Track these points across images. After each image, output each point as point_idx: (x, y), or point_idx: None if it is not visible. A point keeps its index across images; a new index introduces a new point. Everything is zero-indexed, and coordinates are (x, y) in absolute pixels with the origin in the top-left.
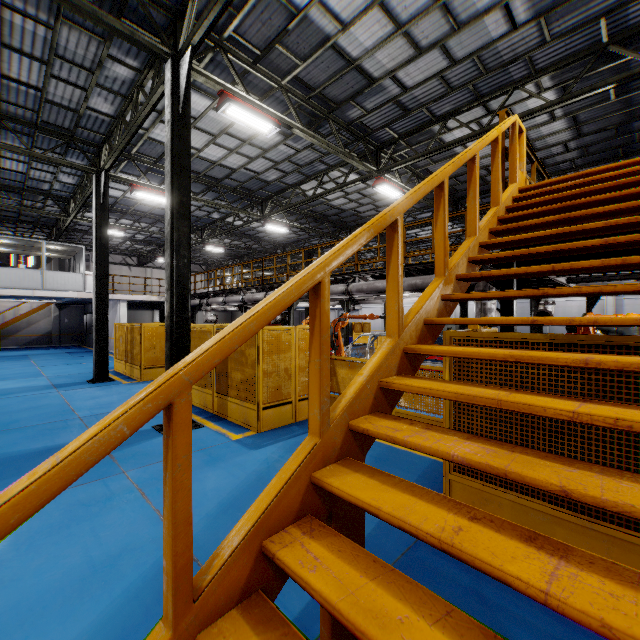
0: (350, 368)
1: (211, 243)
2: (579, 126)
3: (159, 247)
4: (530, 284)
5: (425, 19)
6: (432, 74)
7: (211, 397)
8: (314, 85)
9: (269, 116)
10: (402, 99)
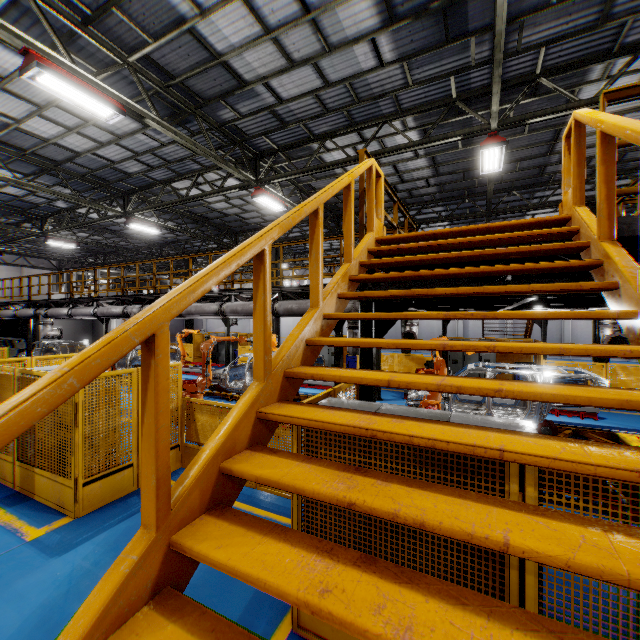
0: (211, 414)
1: (57, 237)
2: (437, 166)
3: None
4: None
5: (295, 30)
6: (307, 91)
7: (13, 466)
8: (173, 72)
9: (109, 97)
10: (278, 110)
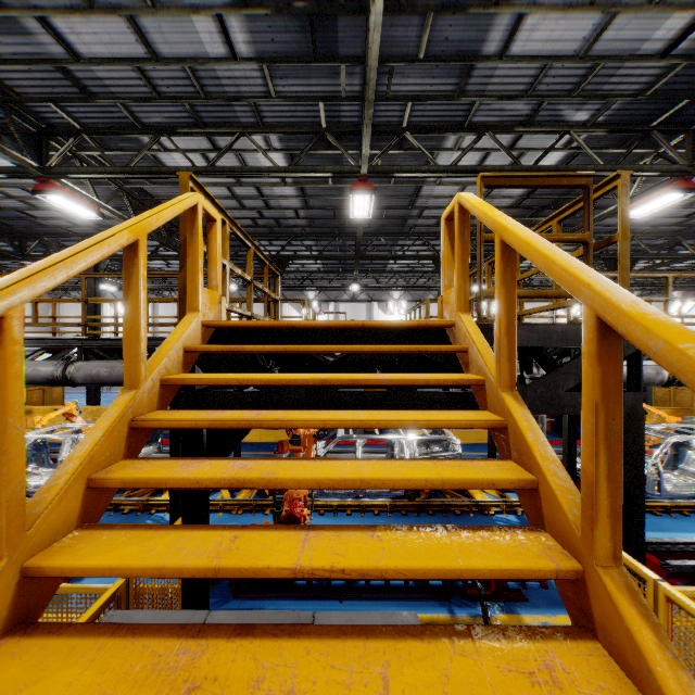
0: None
1: None
2: (307, 198)
3: None
4: None
5: None
6: (123, 56)
7: None
8: None
9: None
10: (74, 70)
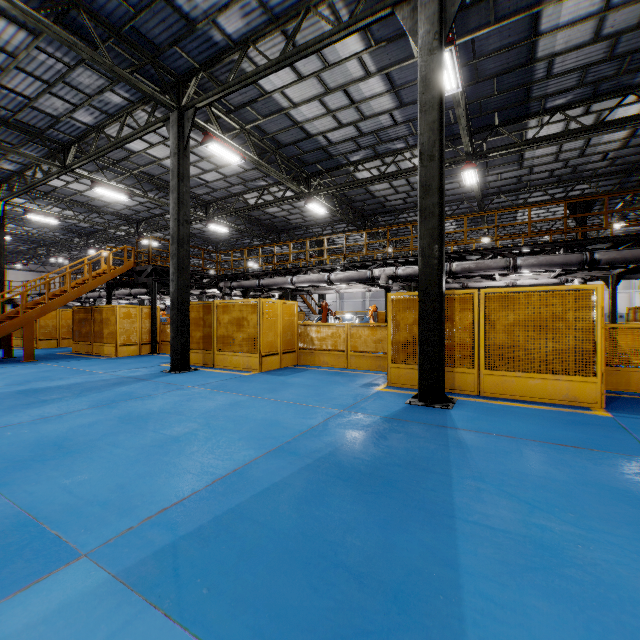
0: None
1: (57, 256)
2: (231, 222)
3: (14, 254)
4: (192, 293)
5: None
6: (137, 204)
7: (22, 340)
8: (82, 201)
9: (55, 216)
10: (132, 208)
